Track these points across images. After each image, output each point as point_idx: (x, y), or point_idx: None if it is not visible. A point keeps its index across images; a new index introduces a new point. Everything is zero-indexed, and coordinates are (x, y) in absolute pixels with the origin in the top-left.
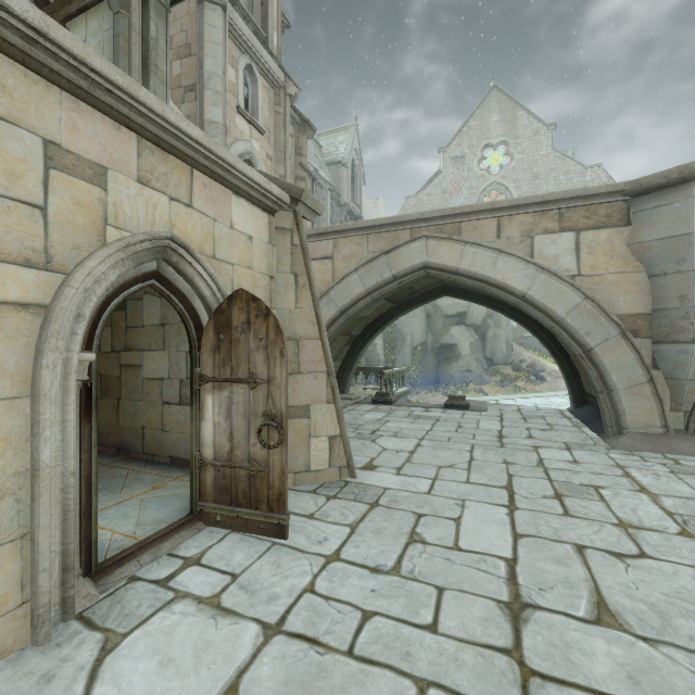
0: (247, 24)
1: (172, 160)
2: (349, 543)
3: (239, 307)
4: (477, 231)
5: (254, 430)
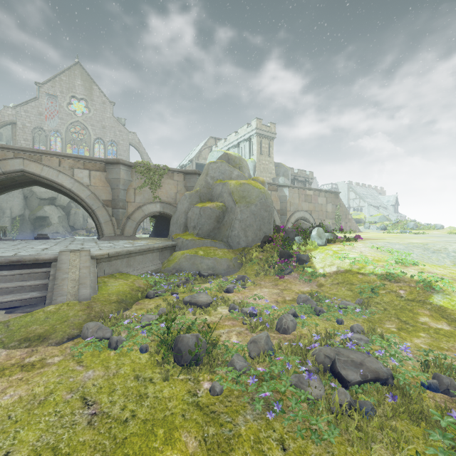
0: None
1: None
2: None
3: None
4: (50, 161)
5: None
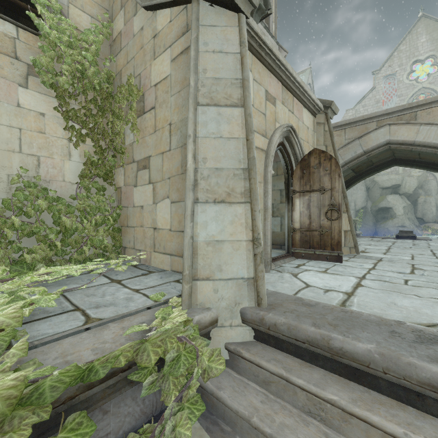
0: (261, 24)
1: (288, 93)
2: (377, 267)
3: (314, 157)
4: (430, 116)
5: (323, 213)
